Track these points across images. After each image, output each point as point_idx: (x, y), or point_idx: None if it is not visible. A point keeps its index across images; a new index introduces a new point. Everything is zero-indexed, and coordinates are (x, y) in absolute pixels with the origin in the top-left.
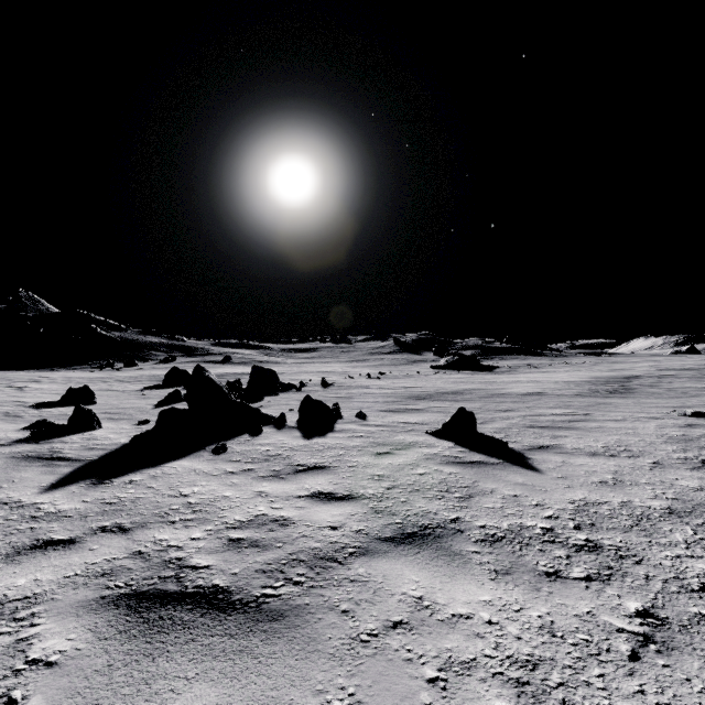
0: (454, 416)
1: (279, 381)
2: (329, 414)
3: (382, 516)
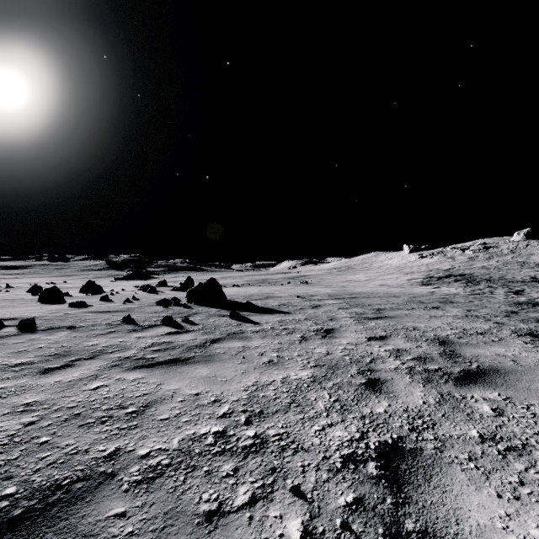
0: (32, 287)
1: None
2: None
3: None
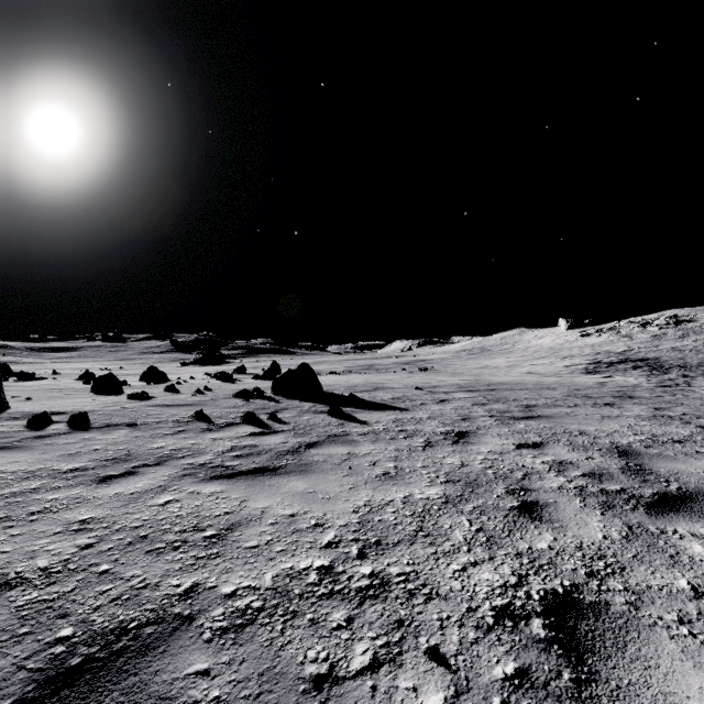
0: (83, 373)
1: (12, 371)
2: (34, 378)
3: (27, 384)
